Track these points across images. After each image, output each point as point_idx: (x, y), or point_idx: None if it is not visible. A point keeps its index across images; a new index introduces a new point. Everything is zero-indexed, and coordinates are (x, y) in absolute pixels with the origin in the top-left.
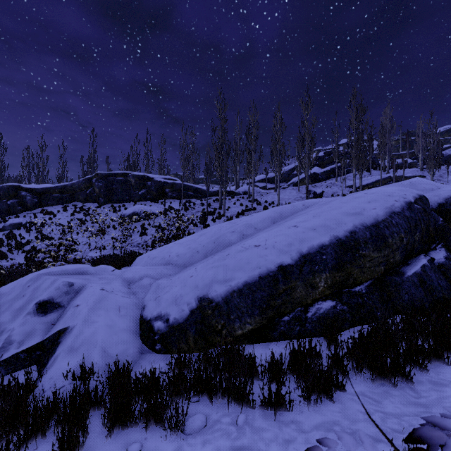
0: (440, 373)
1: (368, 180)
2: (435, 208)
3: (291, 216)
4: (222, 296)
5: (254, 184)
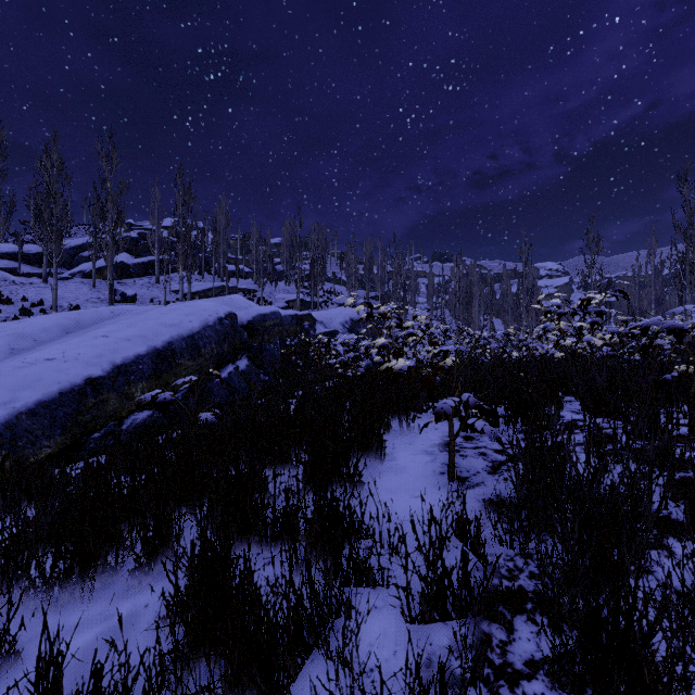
0: None
1: (200, 287)
2: (245, 324)
3: (95, 325)
4: (1, 421)
5: None
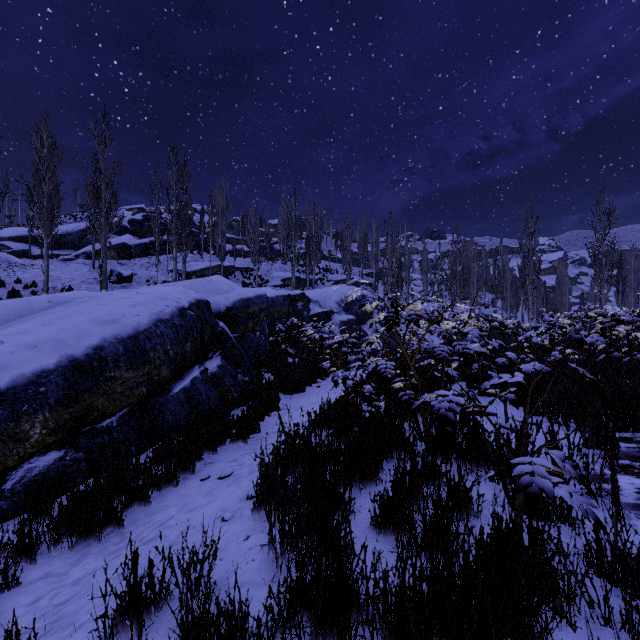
0: (163, 500)
1: (197, 266)
2: (223, 312)
3: (14, 321)
4: None
5: (1, 244)
